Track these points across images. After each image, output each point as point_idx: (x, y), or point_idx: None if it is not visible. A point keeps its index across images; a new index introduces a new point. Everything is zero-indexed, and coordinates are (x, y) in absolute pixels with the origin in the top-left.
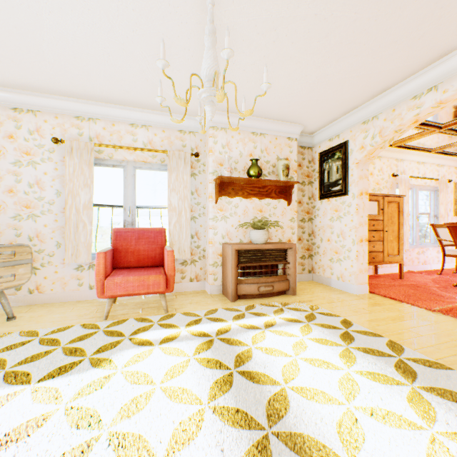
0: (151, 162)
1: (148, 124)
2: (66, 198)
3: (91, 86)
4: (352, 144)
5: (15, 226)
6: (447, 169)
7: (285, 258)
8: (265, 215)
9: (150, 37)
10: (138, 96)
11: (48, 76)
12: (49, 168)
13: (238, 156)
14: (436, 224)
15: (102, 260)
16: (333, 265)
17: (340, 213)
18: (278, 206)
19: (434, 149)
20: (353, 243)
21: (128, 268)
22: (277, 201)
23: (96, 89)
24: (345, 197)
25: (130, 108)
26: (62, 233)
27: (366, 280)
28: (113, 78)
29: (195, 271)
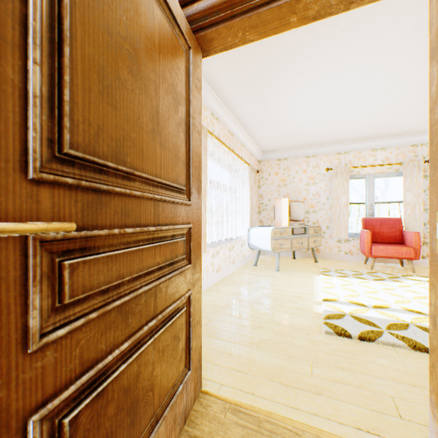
0: (386, 172)
1: (384, 147)
2: (332, 201)
3: (353, 136)
4: None
5: (306, 217)
6: None
7: None
8: None
9: (413, 108)
10: (382, 133)
11: (331, 138)
12: (322, 185)
13: None
14: None
15: (368, 235)
16: None
17: None
18: None
19: None
20: None
21: (375, 243)
22: None
23: (355, 137)
24: None
25: (372, 140)
26: (329, 221)
27: None
28: (371, 129)
29: (426, 251)
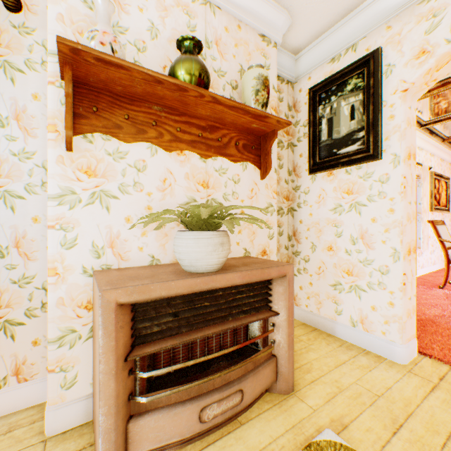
0: None
1: None
2: None
3: None
4: (392, 53)
5: None
6: (425, 154)
7: (268, 302)
8: (215, 195)
9: None
10: None
11: None
12: None
13: (147, 32)
14: (434, 220)
15: None
16: (341, 297)
17: (361, 196)
18: (243, 176)
19: (427, 122)
20: (394, 258)
21: None
22: (241, 166)
23: None
24: (372, 164)
25: None
26: None
27: (414, 330)
28: None
29: (12, 354)
